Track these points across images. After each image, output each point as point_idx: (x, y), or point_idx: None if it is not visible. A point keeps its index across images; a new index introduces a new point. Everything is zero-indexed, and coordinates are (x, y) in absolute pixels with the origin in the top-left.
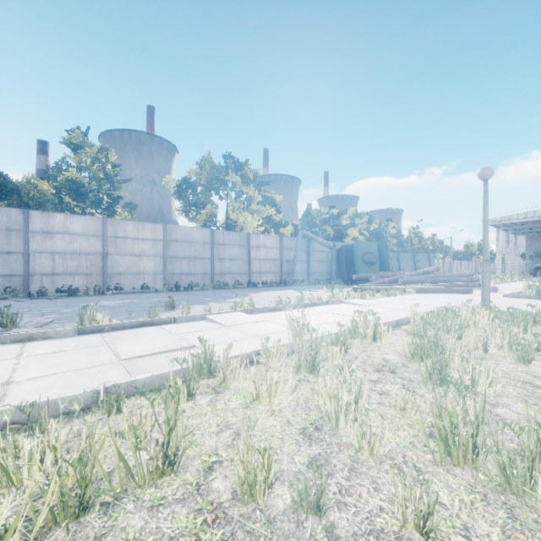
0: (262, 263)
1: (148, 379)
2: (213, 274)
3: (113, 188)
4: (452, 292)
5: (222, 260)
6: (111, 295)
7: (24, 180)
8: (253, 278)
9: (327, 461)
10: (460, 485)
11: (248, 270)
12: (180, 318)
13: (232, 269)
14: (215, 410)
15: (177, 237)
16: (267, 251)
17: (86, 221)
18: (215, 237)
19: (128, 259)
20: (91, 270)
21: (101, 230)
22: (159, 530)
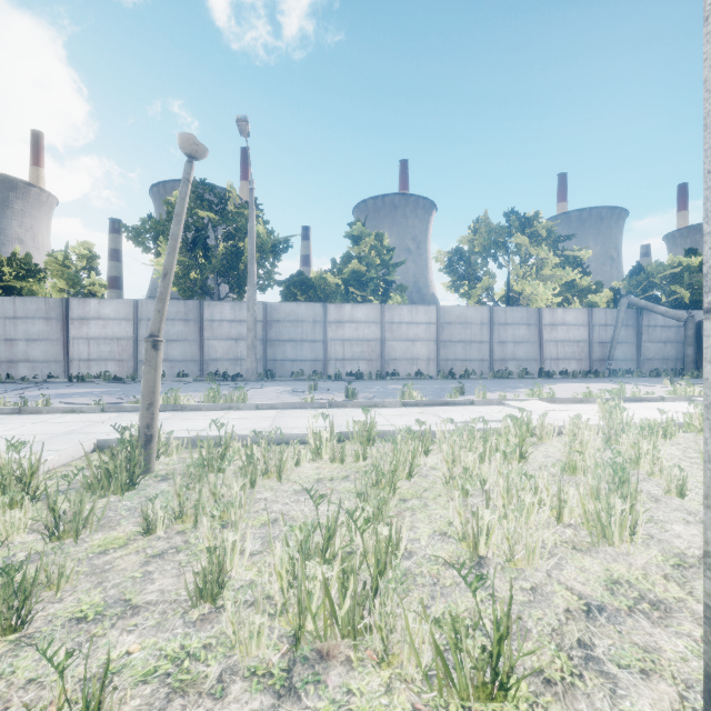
0: (559, 346)
1: (485, 430)
2: (492, 360)
3: (388, 273)
4: None
5: (504, 344)
6: (390, 380)
7: (312, 274)
8: (545, 366)
9: None
10: None
11: (538, 356)
12: (478, 401)
13: (517, 354)
14: (539, 450)
15: (450, 318)
16: (567, 330)
17: (368, 309)
18: (494, 315)
19: (402, 344)
20: (372, 356)
21: (380, 316)
22: None
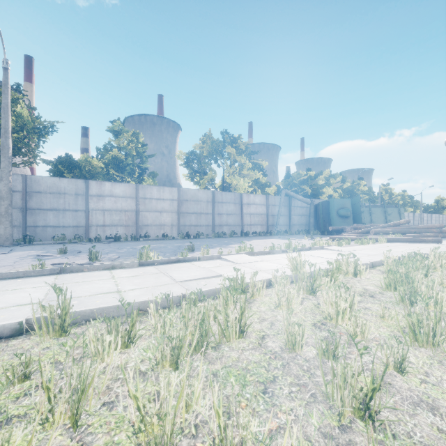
0: (252, 217)
1: (205, 292)
2: (214, 225)
3: (142, 161)
4: (422, 241)
5: (221, 215)
6: (142, 241)
7: (81, 158)
8: (244, 229)
9: (334, 339)
10: (423, 356)
11: (240, 223)
12: (203, 257)
13: (229, 222)
14: (253, 311)
15: (187, 197)
16: (256, 207)
17: (125, 187)
18: (215, 196)
19: (153, 214)
20: (128, 223)
21: (135, 193)
22: (247, 358)
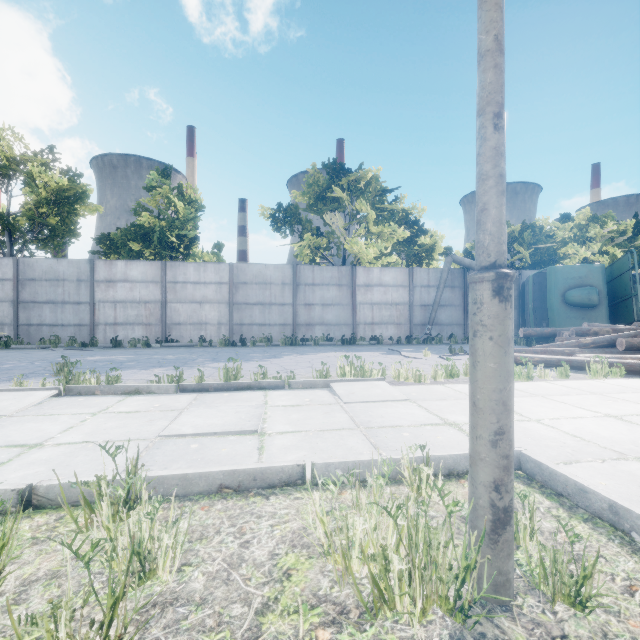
0: (376, 309)
1: None
2: (296, 325)
3: (184, 227)
4: None
5: (311, 306)
6: (151, 348)
7: None
8: (359, 331)
9: None
10: None
11: (351, 320)
12: None
13: (326, 318)
14: None
15: (246, 278)
16: (385, 291)
17: (146, 266)
18: (300, 275)
19: (188, 306)
20: (150, 320)
21: (161, 275)
22: None
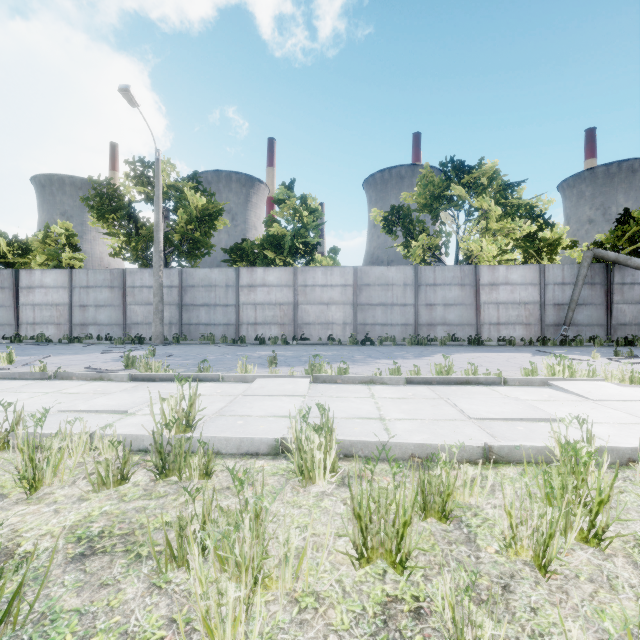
0: (501, 309)
1: None
2: (417, 325)
3: (309, 235)
4: None
5: (432, 307)
6: (291, 345)
7: None
8: (483, 332)
9: None
10: None
11: (474, 320)
12: (228, 376)
13: (448, 318)
14: None
15: (369, 280)
16: (512, 290)
17: (280, 272)
18: (421, 275)
19: (316, 308)
20: (284, 320)
21: (293, 280)
22: None
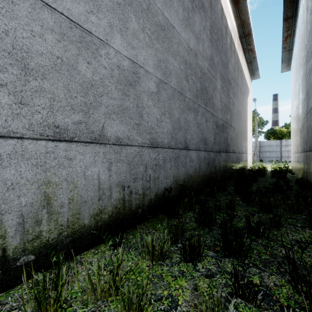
0: None
1: None
2: None
3: None
4: None
5: None
6: None
7: (276, 128)
8: None
9: None
10: None
11: None
12: None
13: None
14: None
15: None
16: None
17: None
18: None
19: None
20: None
21: None
22: None
